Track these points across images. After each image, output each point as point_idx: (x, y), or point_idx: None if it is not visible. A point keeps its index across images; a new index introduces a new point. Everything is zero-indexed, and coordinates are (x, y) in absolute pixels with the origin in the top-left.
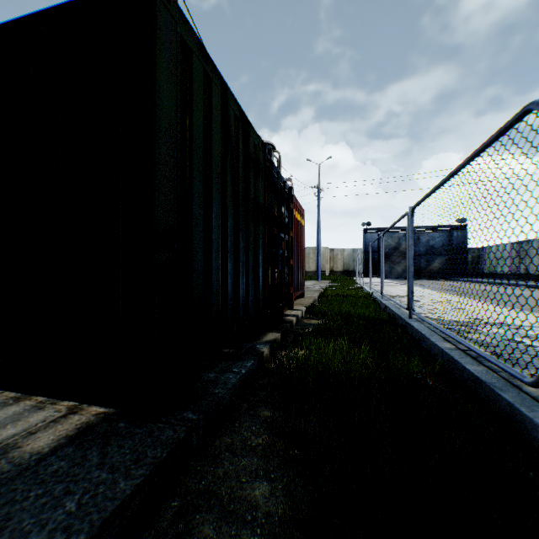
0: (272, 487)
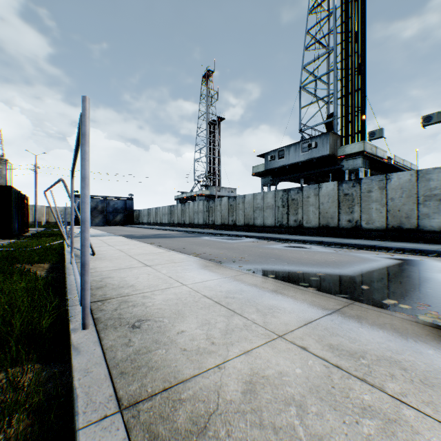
0: None
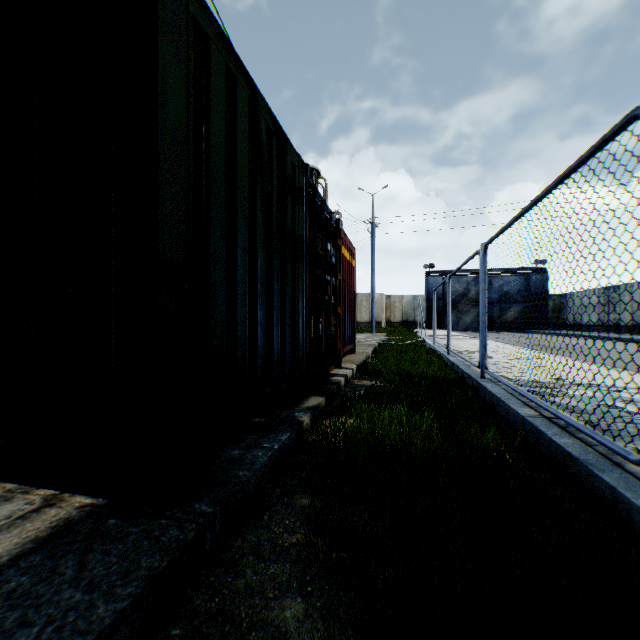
0: (308, 605)
